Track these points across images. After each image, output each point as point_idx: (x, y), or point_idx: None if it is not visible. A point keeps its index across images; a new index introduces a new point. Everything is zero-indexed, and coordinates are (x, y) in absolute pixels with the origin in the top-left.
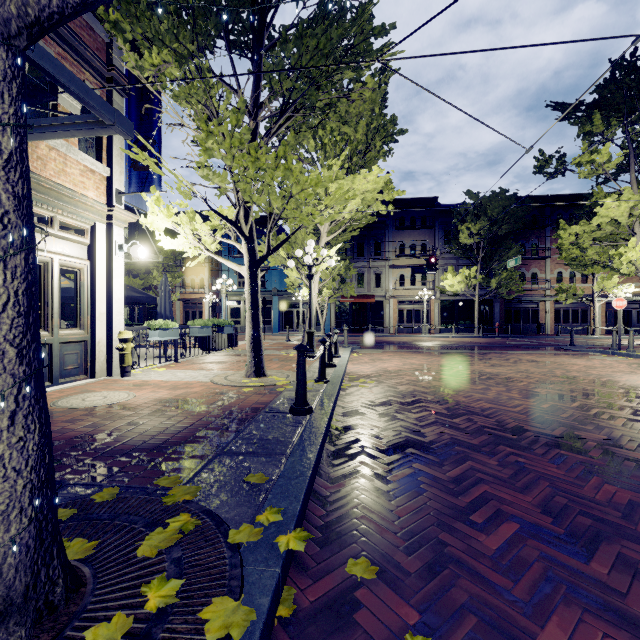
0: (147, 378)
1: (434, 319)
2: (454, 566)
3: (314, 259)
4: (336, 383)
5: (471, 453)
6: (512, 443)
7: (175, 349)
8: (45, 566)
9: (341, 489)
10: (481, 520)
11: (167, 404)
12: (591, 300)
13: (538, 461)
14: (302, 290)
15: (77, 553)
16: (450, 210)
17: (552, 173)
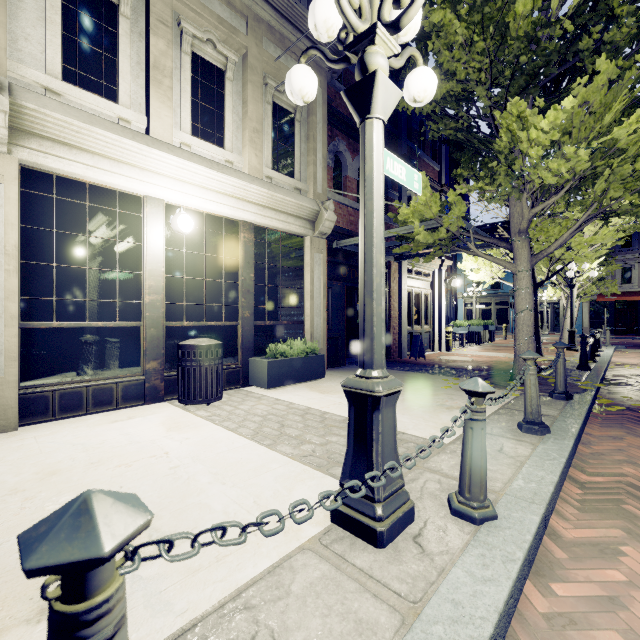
0: (463, 353)
1: None
2: None
3: (575, 272)
4: (604, 363)
5: None
6: None
7: (462, 339)
8: None
9: (615, 389)
10: None
11: (496, 362)
12: None
13: None
14: (546, 290)
15: None
16: None
17: None
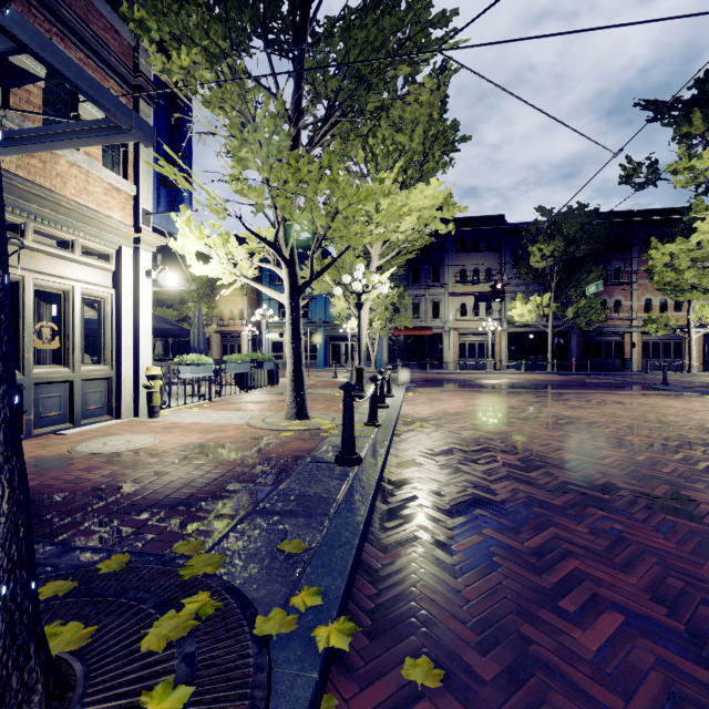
0: (177, 420)
1: (500, 353)
2: (543, 673)
3: (364, 286)
4: (389, 427)
5: (554, 517)
6: (604, 505)
7: (209, 387)
8: (18, 669)
9: (395, 560)
10: (573, 608)
11: (196, 450)
12: (686, 331)
13: (639, 529)
14: (351, 321)
15: (69, 643)
16: (519, 229)
17: (641, 183)
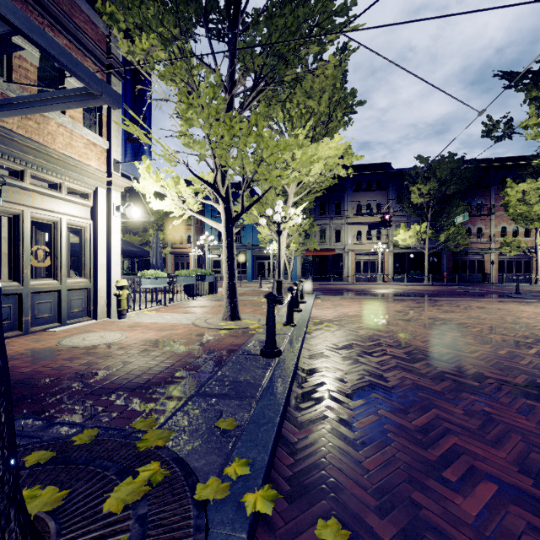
0: (139, 320)
1: (388, 269)
2: (432, 535)
3: (282, 217)
4: (302, 327)
5: (435, 400)
6: (475, 390)
7: (164, 295)
8: None
9: (308, 435)
10: (455, 478)
11: (153, 344)
12: (534, 252)
13: (505, 411)
14: (272, 244)
15: (46, 504)
16: (402, 173)
17: (499, 136)
